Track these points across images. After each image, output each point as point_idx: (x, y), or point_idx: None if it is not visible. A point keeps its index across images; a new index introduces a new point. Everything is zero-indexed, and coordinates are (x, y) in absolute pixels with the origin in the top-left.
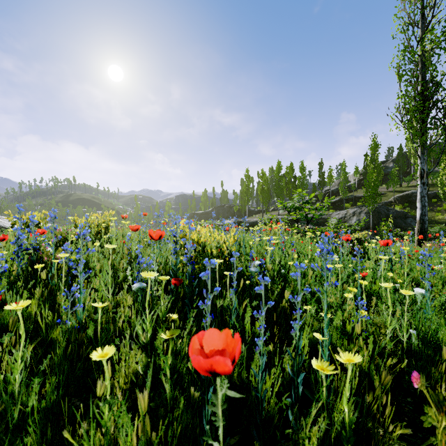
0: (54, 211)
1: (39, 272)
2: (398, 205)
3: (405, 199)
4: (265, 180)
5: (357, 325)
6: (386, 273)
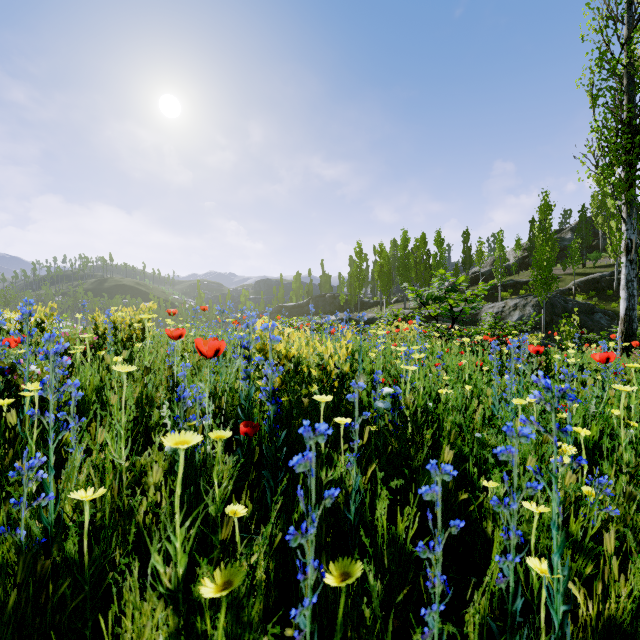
0: (28, 304)
1: (4, 412)
2: (580, 294)
3: (591, 286)
4: (385, 259)
5: (608, 536)
6: (610, 411)
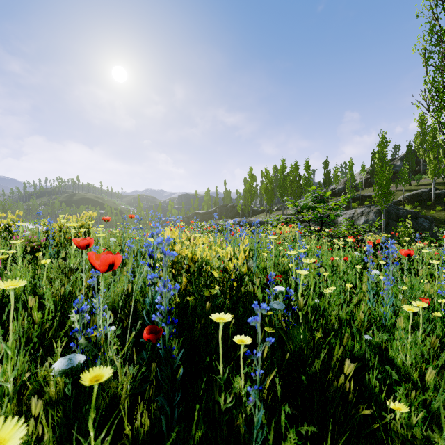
0: None
1: None
2: (407, 204)
3: (416, 198)
4: (269, 179)
5: None
6: None
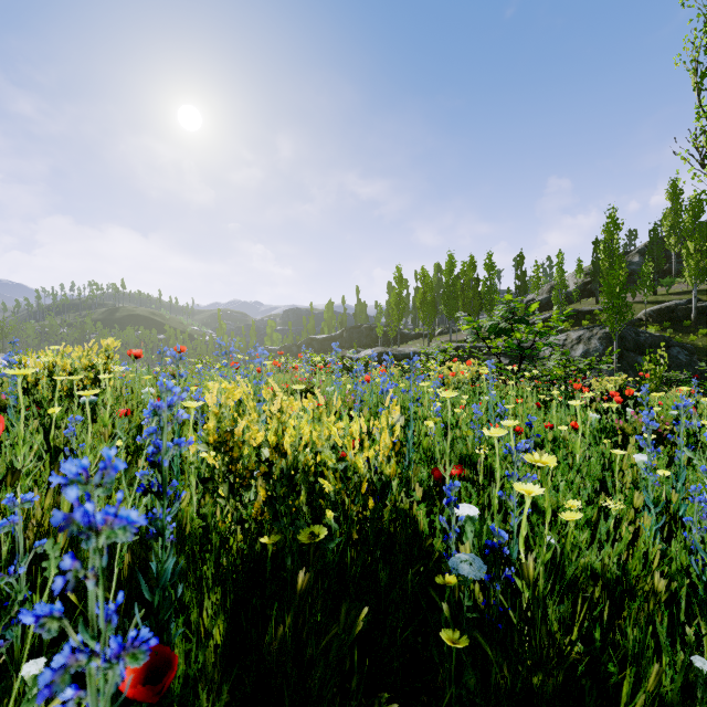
0: None
1: None
2: (652, 325)
3: (665, 315)
4: (428, 285)
5: None
6: None
